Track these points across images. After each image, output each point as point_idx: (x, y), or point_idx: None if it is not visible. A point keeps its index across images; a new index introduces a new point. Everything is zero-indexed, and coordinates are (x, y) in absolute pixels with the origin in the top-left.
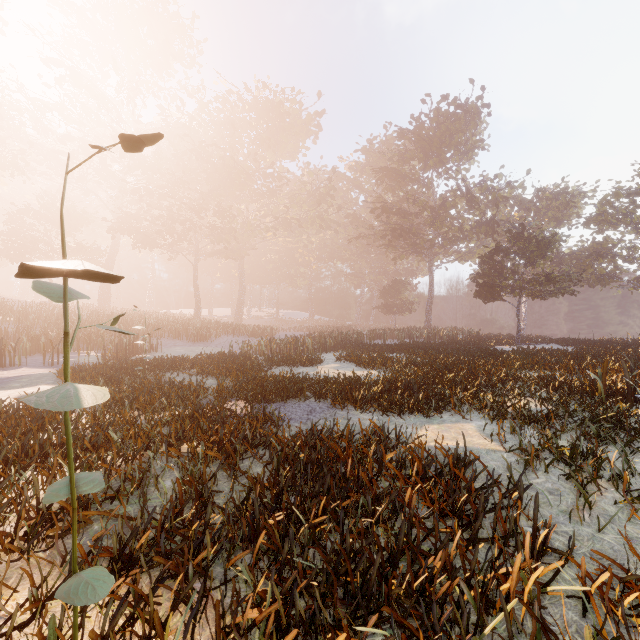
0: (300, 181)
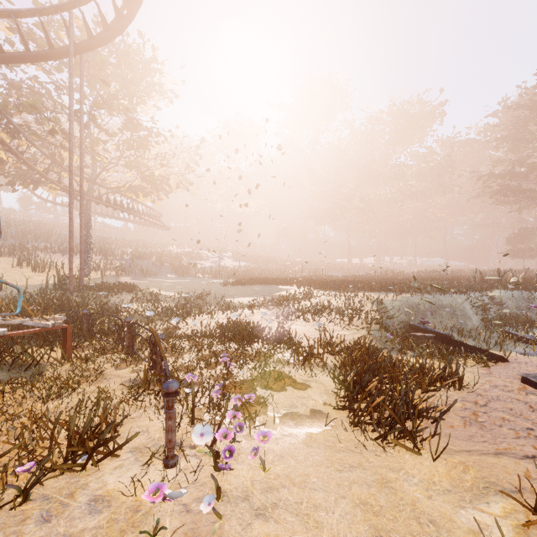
0: (423, 161)
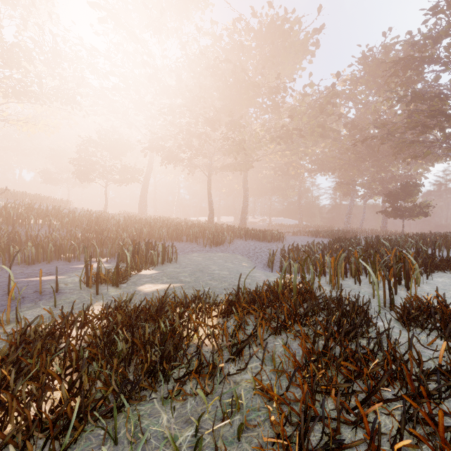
0: (301, 94)
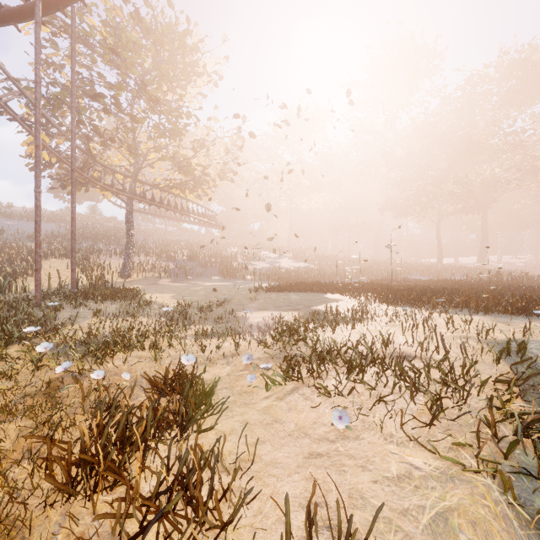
0: None
